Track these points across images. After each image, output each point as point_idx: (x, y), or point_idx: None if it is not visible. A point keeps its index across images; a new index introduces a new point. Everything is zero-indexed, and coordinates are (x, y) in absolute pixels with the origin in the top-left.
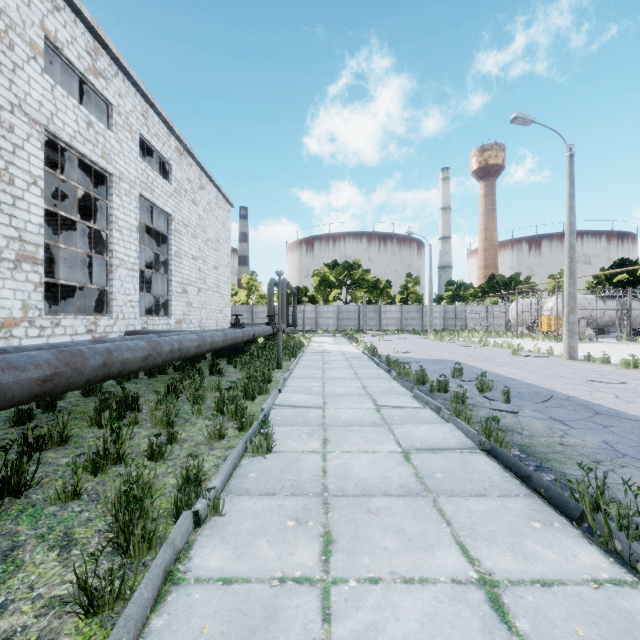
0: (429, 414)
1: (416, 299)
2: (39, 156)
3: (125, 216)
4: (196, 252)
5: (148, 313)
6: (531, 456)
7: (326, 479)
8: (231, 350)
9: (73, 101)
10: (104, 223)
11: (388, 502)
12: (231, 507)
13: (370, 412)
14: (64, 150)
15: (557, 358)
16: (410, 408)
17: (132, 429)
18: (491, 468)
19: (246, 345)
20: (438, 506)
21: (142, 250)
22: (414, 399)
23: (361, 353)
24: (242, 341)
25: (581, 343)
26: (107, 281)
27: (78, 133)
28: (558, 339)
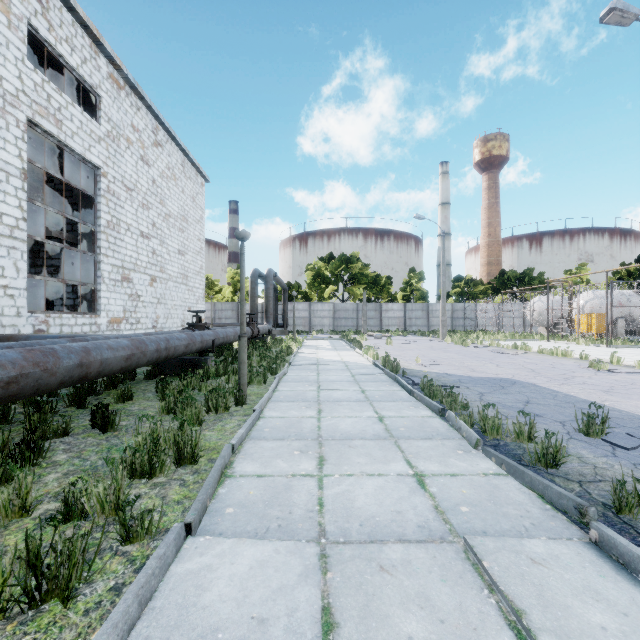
0: None
1: (420, 296)
2: None
3: None
4: (148, 228)
5: (72, 309)
6: None
7: None
8: (178, 364)
9: None
10: None
11: None
12: None
13: None
14: None
15: None
16: None
17: None
18: None
19: (202, 356)
20: None
21: (63, 220)
22: (625, 576)
23: (372, 365)
24: (188, 352)
25: (637, 348)
26: None
27: None
28: (606, 343)
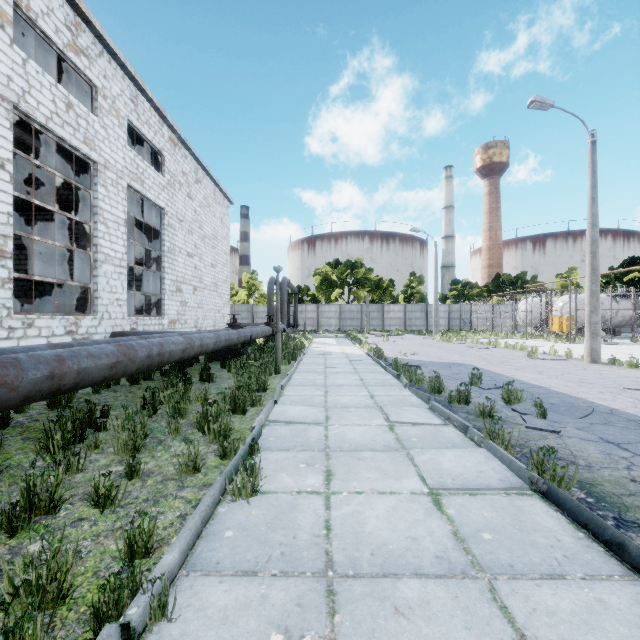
0: (453, 434)
1: (420, 299)
2: (8, 137)
3: (111, 208)
4: (192, 249)
5: (140, 313)
6: (602, 501)
7: (330, 542)
8: (226, 352)
9: (49, 79)
10: (87, 215)
11: (423, 591)
12: (189, 601)
13: (382, 430)
14: (41, 134)
15: (577, 361)
16: (429, 425)
17: (84, 458)
18: (555, 522)
19: (243, 347)
20: (499, 600)
21: (134, 246)
22: (432, 412)
23: (365, 355)
24: (238, 343)
25: None
26: (91, 278)
27: (55, 114)
28: (571, 340)
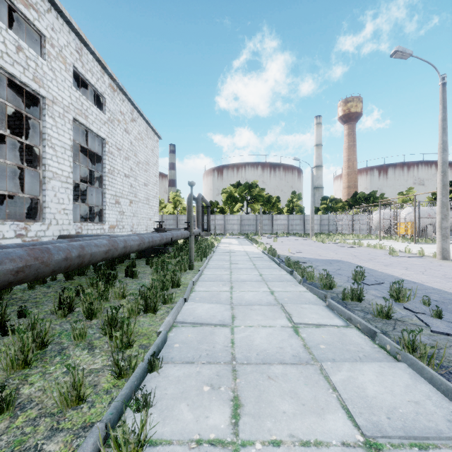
0: (360, 338)
1: (299, 210)
2: None
3: (58, 135)
4: (128, 171)
5: (87, 220)
6: None
7: None
8: (152, 251)
9: None
10: (37, 140)
11: None
12: None
13: (287, 334)
14: None
15: (430, 258)
16: (332, 326)
17: None
18: None
19: (165, 247)
20: None
21: (82, 168)
22: (330, 311)
23: (261, 253)
24: (160, 244)
25: (434, 244)
26: (40, 191)
27: (6, 54)
28: (415, 241)
